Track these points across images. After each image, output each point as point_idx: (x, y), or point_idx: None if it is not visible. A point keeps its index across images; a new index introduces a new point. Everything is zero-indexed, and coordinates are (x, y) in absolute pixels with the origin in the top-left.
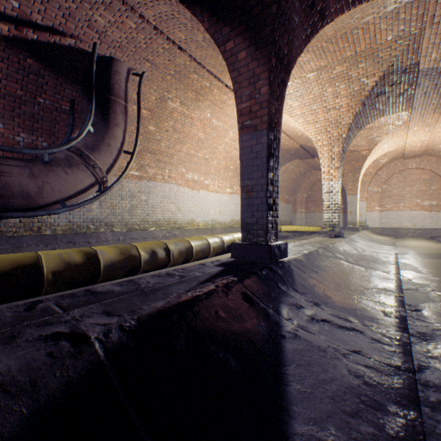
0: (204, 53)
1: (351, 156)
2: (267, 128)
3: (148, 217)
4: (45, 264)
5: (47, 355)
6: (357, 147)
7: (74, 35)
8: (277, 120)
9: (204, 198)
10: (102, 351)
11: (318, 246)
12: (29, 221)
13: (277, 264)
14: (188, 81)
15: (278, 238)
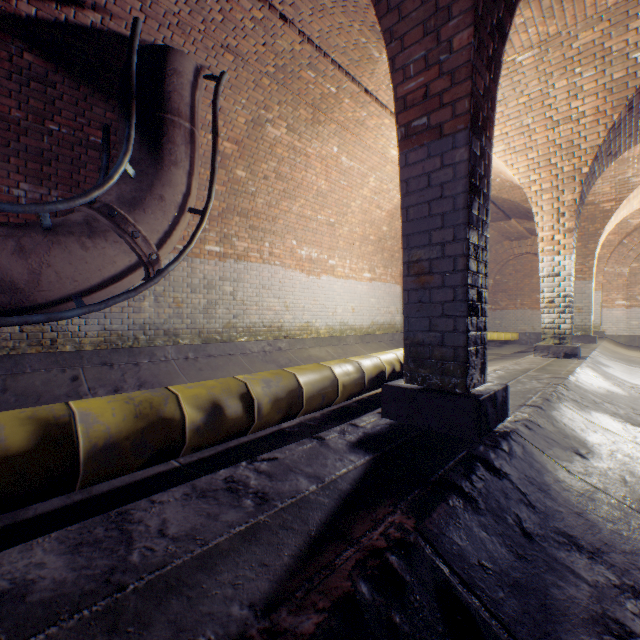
0: (327, 23)
1: (582, 213)
2: (467, 127)
3: (236, 320)
4: None
5: None
6: (595, 196)
7: (98, 5)
8: (486, 114)
9: (328, 287)
10: None
11: (549, 381)
12: (36, 330)
13: (498, 448)
14: (299, 86)
15: (485, 376)
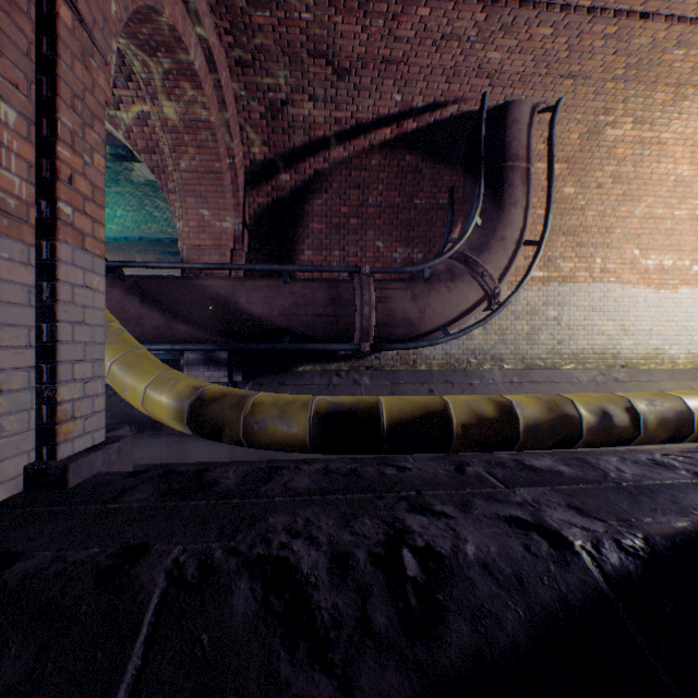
0: None
1: None
2: None
3: (559, 346)
4: (453, 413)
5: (523, 547)
6: None
7: (456, 99)
8: None
9: (690, 303)
10: (597, 573)
11: None
12: (404, 353)
13: None
14: (656, 72)
15: None
